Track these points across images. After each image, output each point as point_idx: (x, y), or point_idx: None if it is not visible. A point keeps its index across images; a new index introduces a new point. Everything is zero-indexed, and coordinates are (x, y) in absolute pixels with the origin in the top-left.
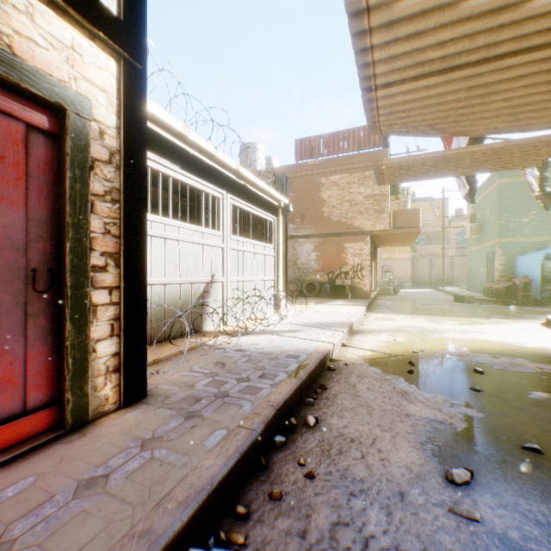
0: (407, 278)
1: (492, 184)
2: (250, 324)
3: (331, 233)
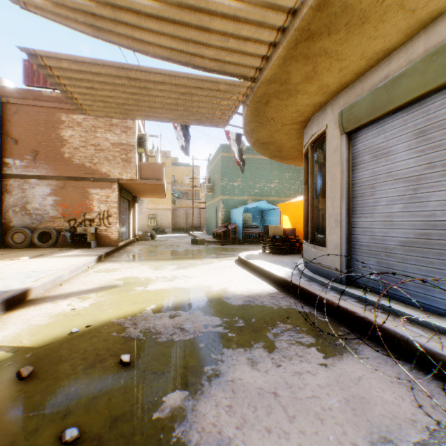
0: (168, 225)
1: (219, 156)
2: None
3: (73, 177)
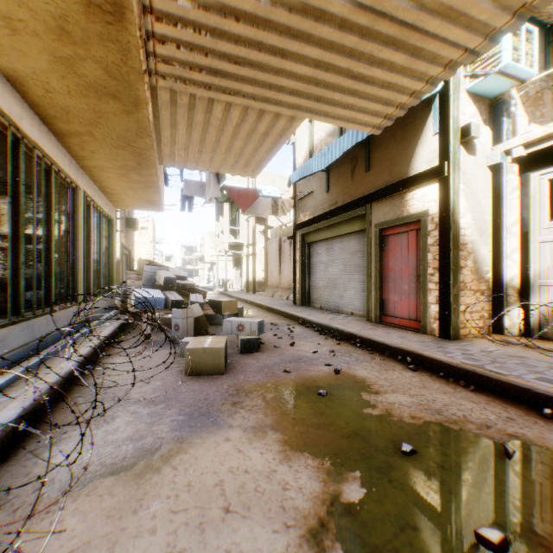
0: None
1: None
2: None
3: None
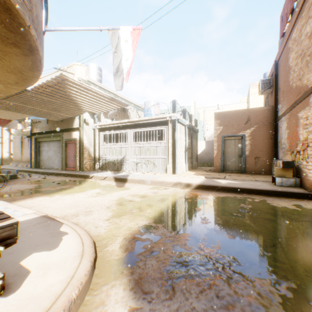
0: None
1: None
2: (129, 172)
3: (291, 104)
